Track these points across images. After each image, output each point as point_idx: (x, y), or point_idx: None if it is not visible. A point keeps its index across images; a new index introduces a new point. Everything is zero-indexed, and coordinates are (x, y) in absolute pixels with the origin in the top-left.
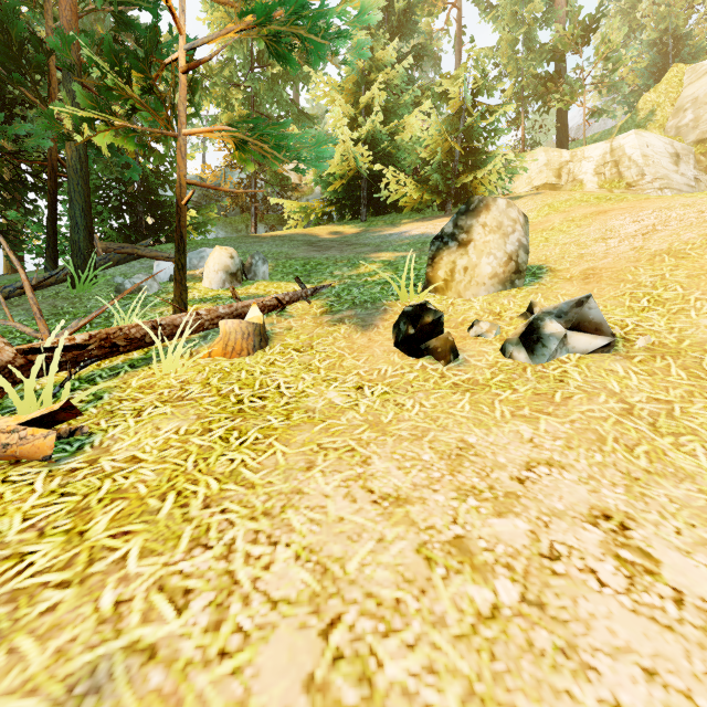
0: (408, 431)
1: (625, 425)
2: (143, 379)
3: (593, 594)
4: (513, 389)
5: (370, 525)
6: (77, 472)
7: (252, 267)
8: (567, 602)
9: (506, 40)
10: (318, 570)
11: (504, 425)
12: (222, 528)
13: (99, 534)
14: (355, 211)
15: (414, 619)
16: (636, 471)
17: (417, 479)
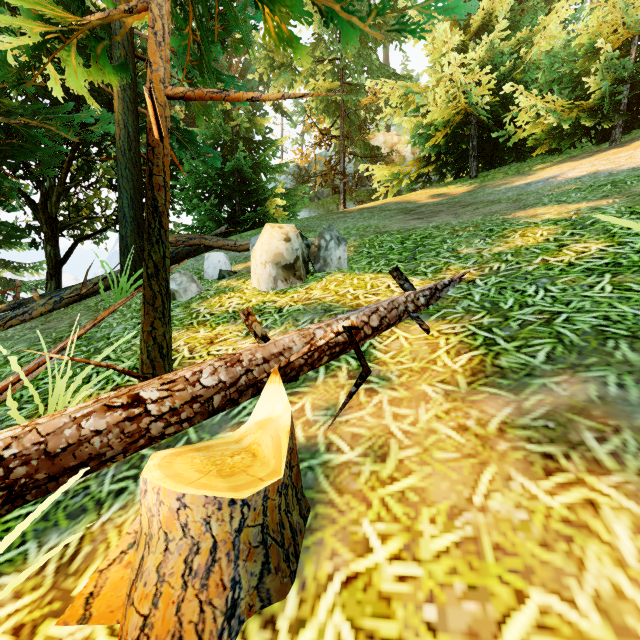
0: None
1: None
2: None
3: None
4: None
5: None
6: None
7: (320, 252)
8: None
9: None
10: None
11: None
12: None
13: None
14: (459, 168)
15: None
16: None
17: None
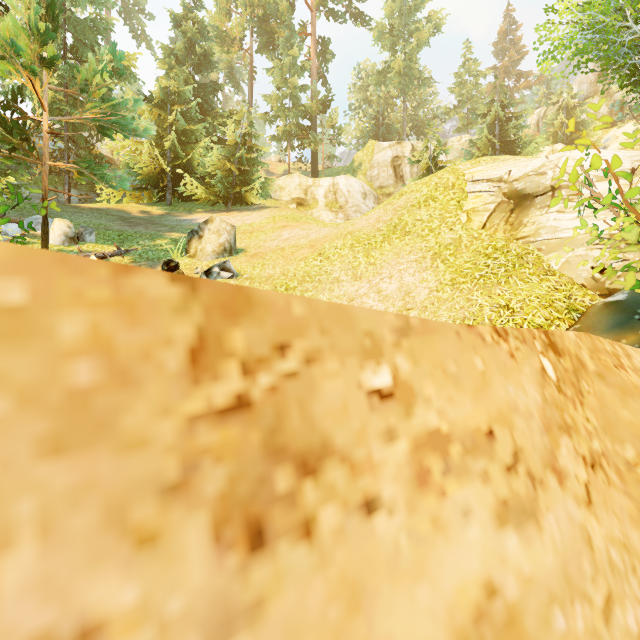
0: None
1: None
2: None
3: None
4: None
5: None
6: None
7: (83, 234)
8: None
9: (276, 97)
10: None
11: None
12: None
13: None
14: (163, 196)
15: None
16: None
17: None
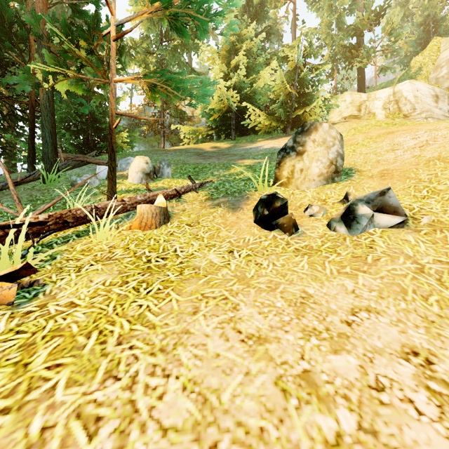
0: (265, 284)
1: (420, 280)
2: (84, 245)
3: (414, 422)
4: (337, 253)
5: (239, 360)
6: (31, 314)
7: (160, 169)
8: (394, 430)
9: (325, 22)
10: (200, 400)
11: (333, 280)
12: (129, 362)
13: (39, 366)
14: (227, 133)
15: (275, 447)
16: (432, 315)
17: (272, 322)
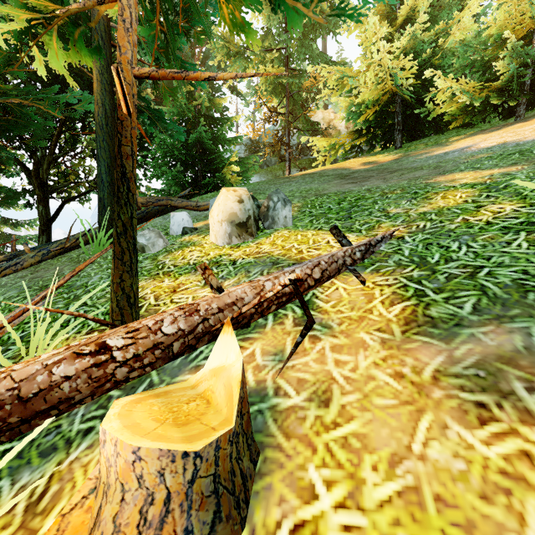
0: None
1: None
2: None
3: None
4: None
5: None
6: None
7: (269, 212)
8: None
9: None
10: None
11: None
12: None
13: None
14: (386, 140)
15: None
16: None
17: None
